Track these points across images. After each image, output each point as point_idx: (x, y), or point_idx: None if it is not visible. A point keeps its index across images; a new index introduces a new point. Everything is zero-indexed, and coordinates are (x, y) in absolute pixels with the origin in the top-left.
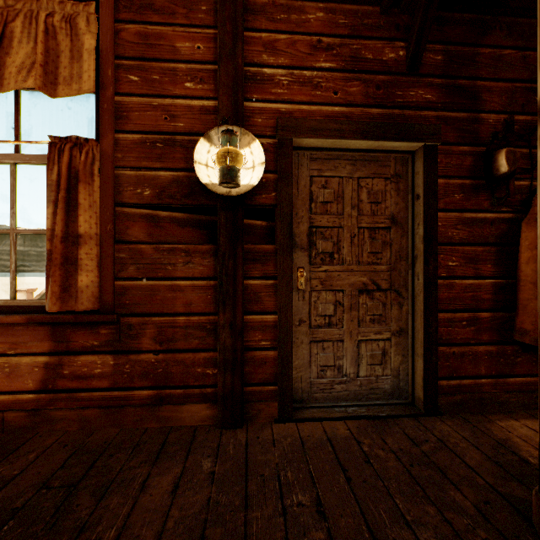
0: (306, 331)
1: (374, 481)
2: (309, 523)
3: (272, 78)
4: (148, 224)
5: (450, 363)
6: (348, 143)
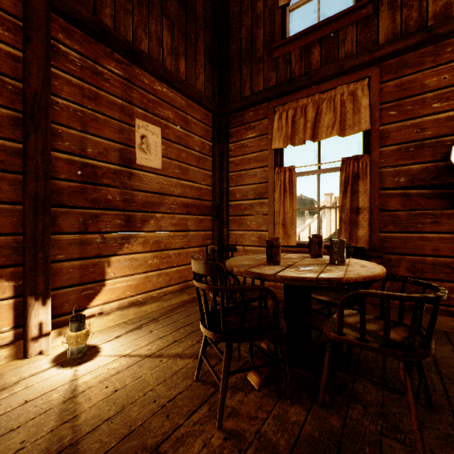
0: None
1: None
2: None
3: None
4: (401, 199)
5: None
6: None
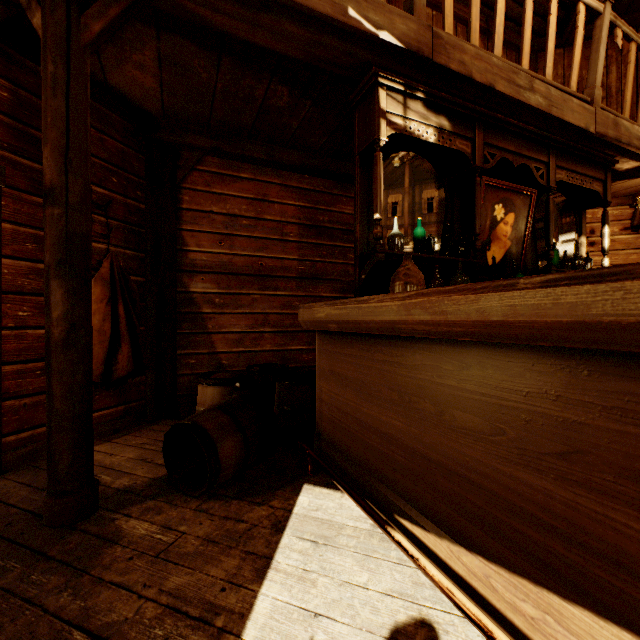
0: None
1: None
2: None
3: None
4: None
5: (22, 415)
6: None
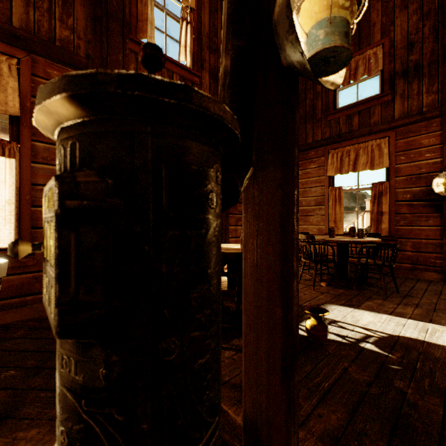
0: None
1: None
2: None
3: None
4: (408, 207)
5: None
6: None
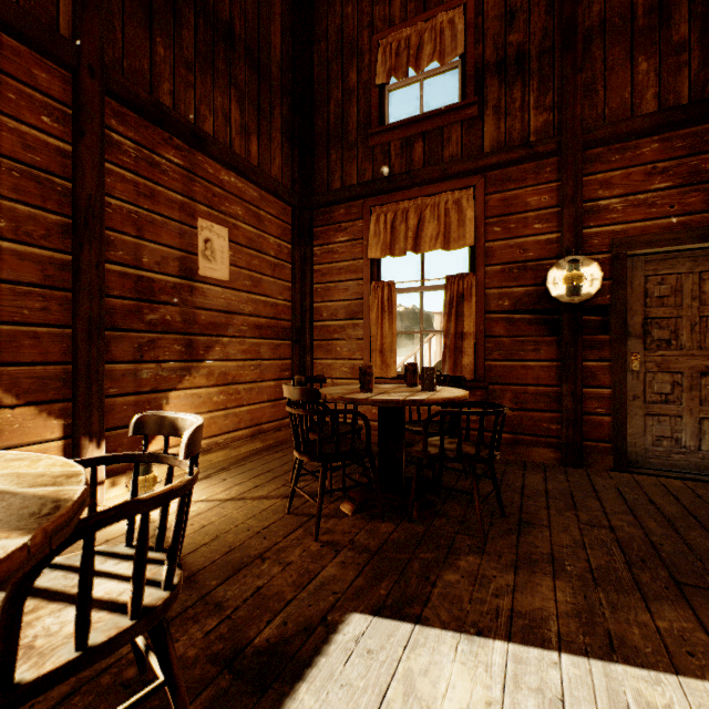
0: (640, 405)
1: (700, 503)
2: (642, 503)
3: (606, 207)
4: (505, 324)
5: None
6: (685, 246)
